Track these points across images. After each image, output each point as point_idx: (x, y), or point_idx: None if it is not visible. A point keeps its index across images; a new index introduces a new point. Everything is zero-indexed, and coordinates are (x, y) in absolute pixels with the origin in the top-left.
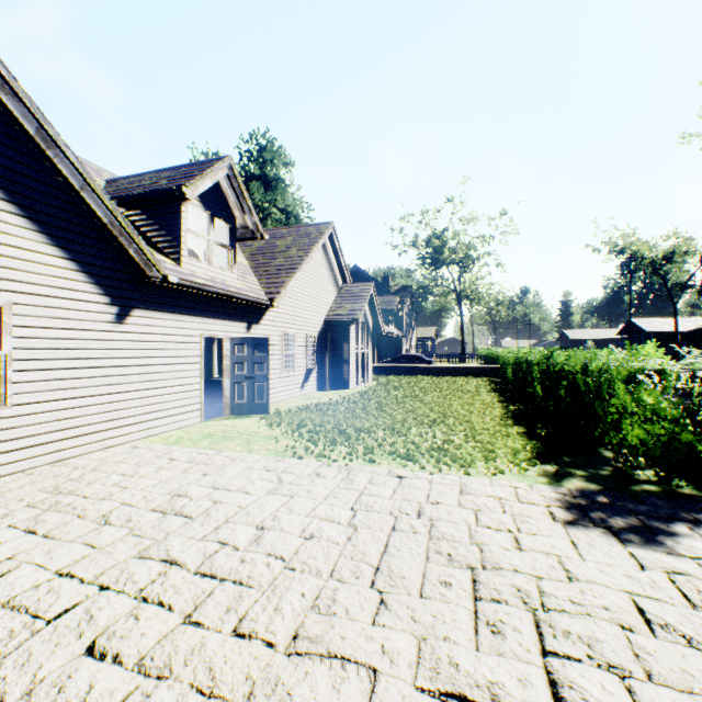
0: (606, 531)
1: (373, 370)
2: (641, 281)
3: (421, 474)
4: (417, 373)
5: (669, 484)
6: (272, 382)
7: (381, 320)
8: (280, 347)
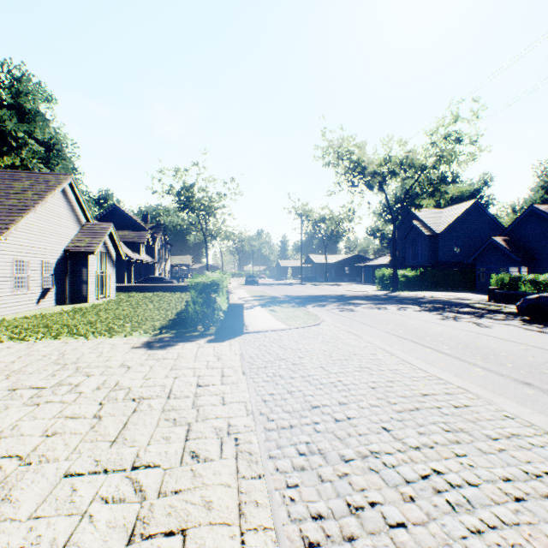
0: (149, 347)
1: (123, 288)
2: (306, 233)
3: (84, 340)
4: (158, 290)
5: (206, 331)
6: (2, 299)
7: (123, 251)
8: (11, 271)
